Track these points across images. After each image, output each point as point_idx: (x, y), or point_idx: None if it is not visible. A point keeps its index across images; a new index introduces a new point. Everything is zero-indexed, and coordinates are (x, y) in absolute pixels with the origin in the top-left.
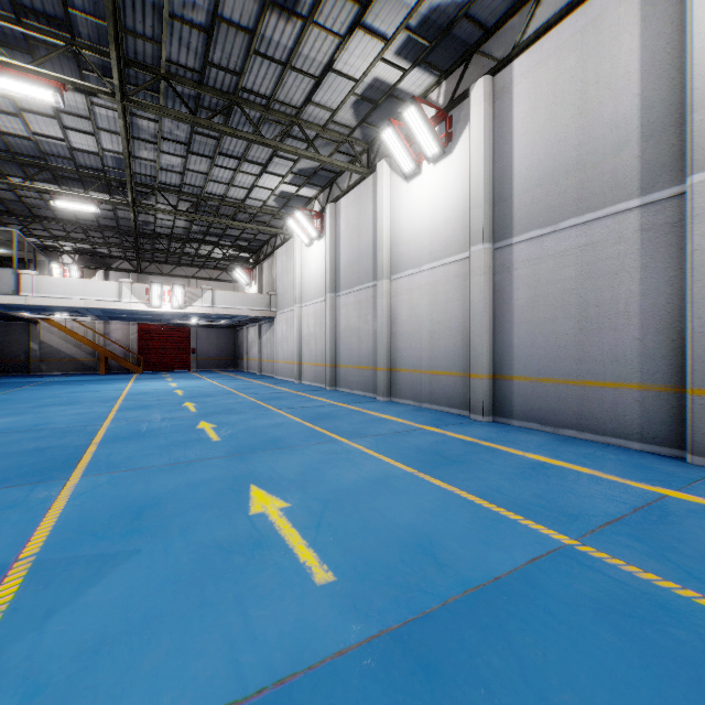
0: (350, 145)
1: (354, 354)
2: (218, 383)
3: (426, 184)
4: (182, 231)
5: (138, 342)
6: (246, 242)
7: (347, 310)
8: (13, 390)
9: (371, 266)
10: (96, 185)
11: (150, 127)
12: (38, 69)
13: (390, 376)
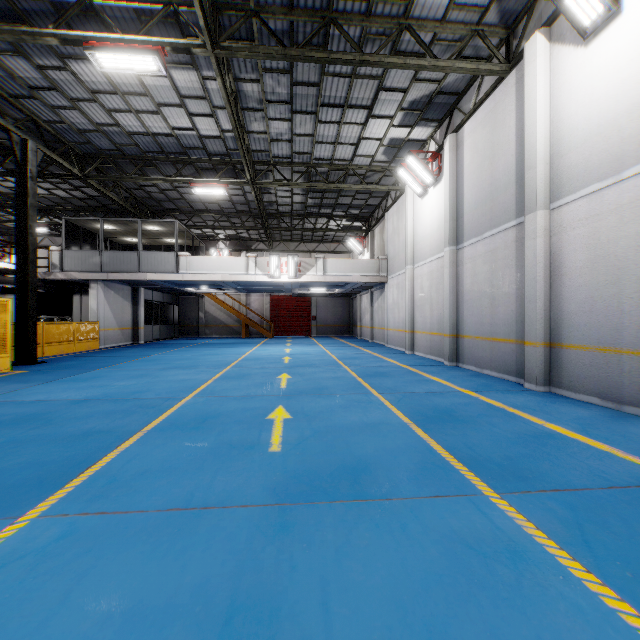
0: (480, 38)
1: (484, 321)
2: (327, 351)
3: (633, 26)
4: (300, 207)
5: (270, 310)
6: (357, 210)
7: (473, 264)
8: (171, 350)
9: (513, 197)
10: (224, 170)
11: (254, 91)
12: (141, 39)
13: (548, 354)
